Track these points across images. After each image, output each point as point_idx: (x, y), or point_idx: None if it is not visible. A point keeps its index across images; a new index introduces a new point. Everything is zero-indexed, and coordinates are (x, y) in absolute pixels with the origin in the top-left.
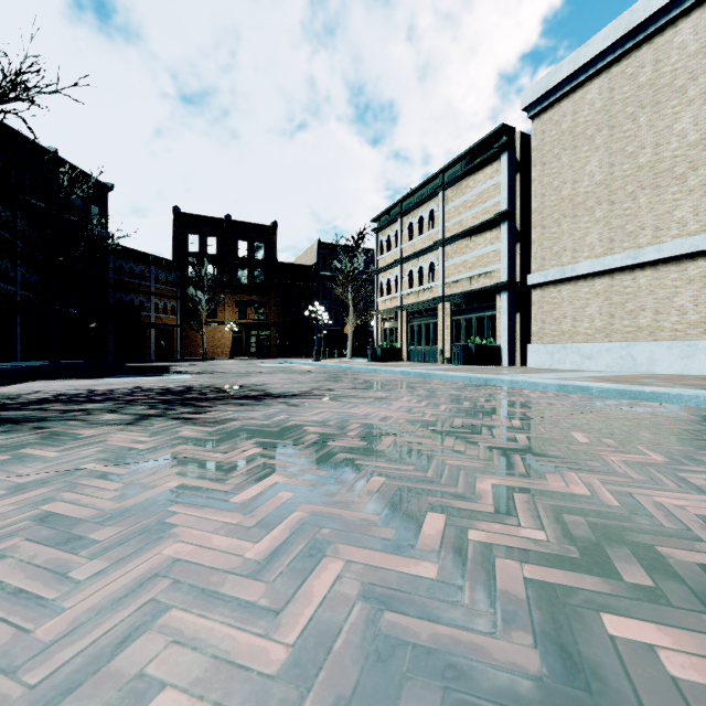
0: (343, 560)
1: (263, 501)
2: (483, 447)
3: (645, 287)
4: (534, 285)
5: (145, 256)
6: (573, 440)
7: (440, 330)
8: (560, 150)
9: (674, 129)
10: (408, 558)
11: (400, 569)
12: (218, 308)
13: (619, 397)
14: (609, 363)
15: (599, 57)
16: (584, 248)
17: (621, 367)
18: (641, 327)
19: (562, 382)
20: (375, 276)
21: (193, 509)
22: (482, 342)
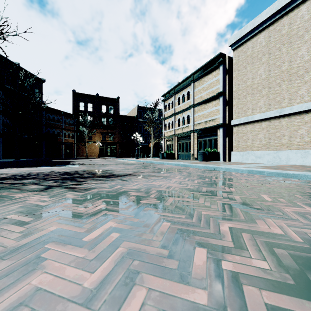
0: (146, 288)
1: (101, 239)
2: (219, 203)
3: (285, 125)
4: (234, 125)
5: (59, 112)
6: (263, 199)
7: (192, 145)
8: (246, 64)
9: (298, 54)
10: (187, 286)
11: (183, 296)
12: (93, 135)
13: (277, 176)
14: (268, 160)
15: (264, 22)
16: (257, 108)
17: (274, 162)
18: (283, 143)
19: (249, 169)
20: (163, 121)
21: (60, 246)
22: (211, 150)
